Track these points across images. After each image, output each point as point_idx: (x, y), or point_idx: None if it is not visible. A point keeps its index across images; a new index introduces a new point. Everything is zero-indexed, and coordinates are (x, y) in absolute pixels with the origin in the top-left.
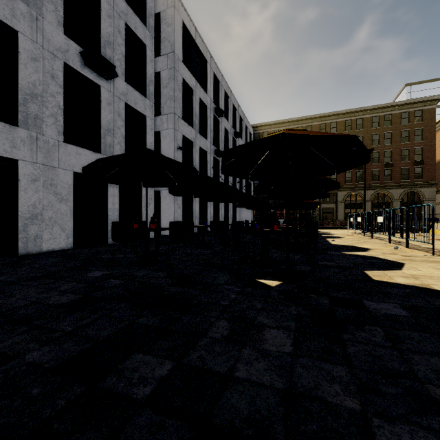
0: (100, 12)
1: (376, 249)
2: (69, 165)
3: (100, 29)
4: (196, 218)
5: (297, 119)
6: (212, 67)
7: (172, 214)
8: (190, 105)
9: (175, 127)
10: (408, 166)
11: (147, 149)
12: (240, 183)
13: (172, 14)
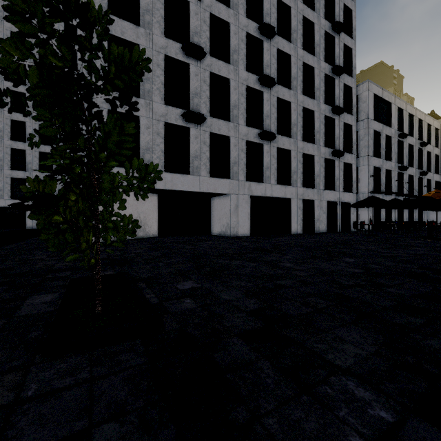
0: (334, 127)
1: None
2: (325, 198)
3: (334, 134)
4: (382, 220)
5: None
6: (396, 104)
7: (366, 217)
8: (377, 143)
9: (368, 163)
10: None
11: (373, 197)
12: (428, 186)
13: (367, 95)
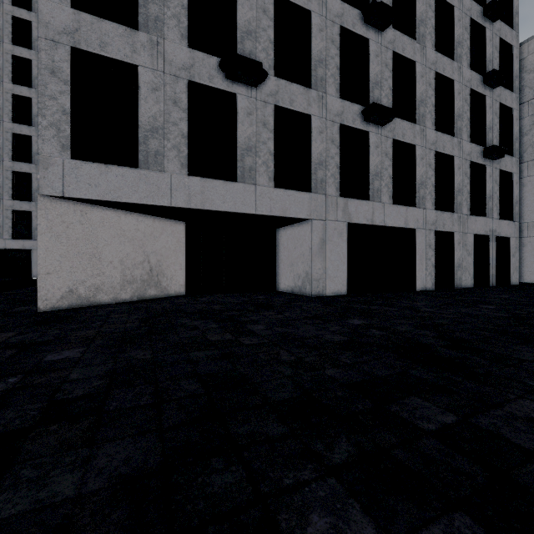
0: (484, 109)
1: None
2: (471, 230)
3: (485, 122)
4: None
5: None
6: None
7: None
8: None
9: None
10: None
11: None
12: None
13: None
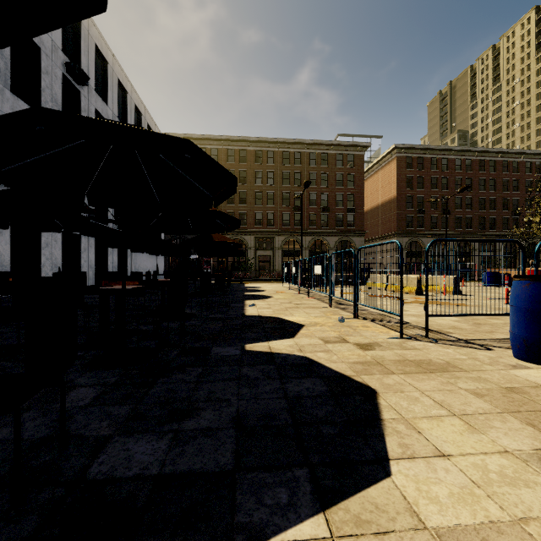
0: None
1: (312, 324)
2: None
3: None
4: None
5: (228, 139)
6: None
7: None
8: None
9: None
10: (342, 212)
11: None
12: None
13: None
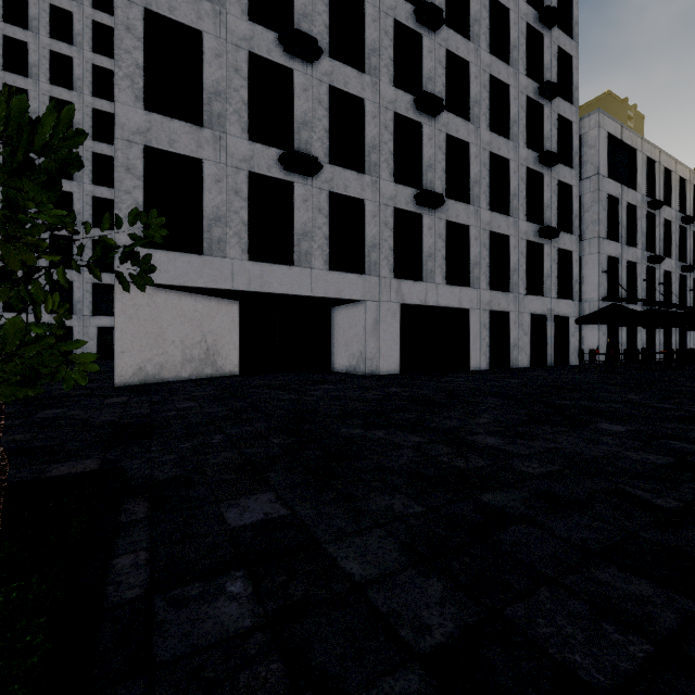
0: (542, 187)
1: None
2: (528, 309)
3: (543, 200)
4: (622, 346)
5: None
6: (644, 152)
7: (595, 341)
8: (613, 217)
9: (599, 251)
10: None
11: (616, 305)
12: (694, 290)
13: (596, 135)
